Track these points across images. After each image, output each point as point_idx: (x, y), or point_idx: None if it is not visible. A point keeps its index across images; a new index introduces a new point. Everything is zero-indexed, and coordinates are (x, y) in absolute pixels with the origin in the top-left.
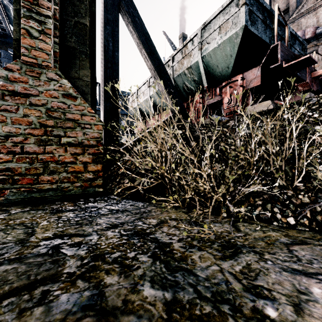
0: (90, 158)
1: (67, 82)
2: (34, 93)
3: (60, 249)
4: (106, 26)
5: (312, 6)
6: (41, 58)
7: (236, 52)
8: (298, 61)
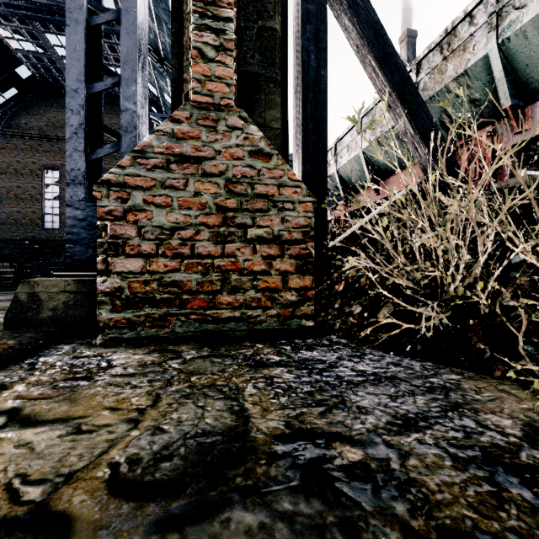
0: (292, 264)
1: (256, 130)
2: (208, 155)
3: (333, 481)
4: (305, 27)
5: None
6: (219, 93)
7: None
8: None
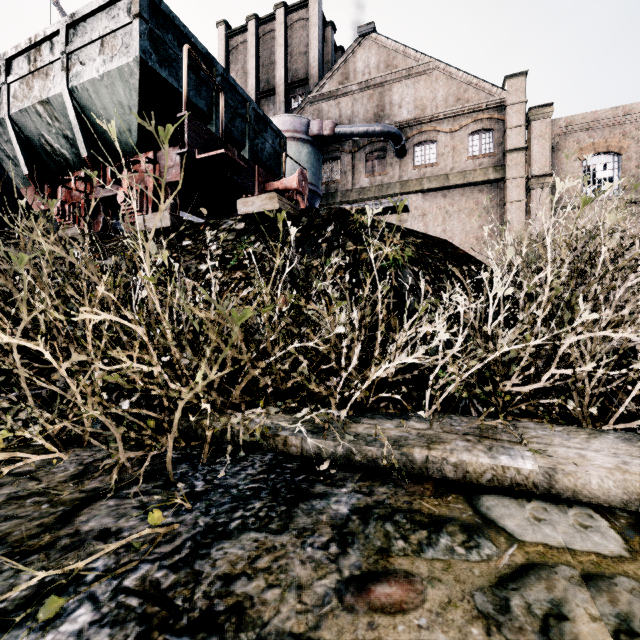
0: None
1: None
2: None
3: None
4: None
5: (335, 91)
6: None
7: (137, 105)
8: (214, 155)
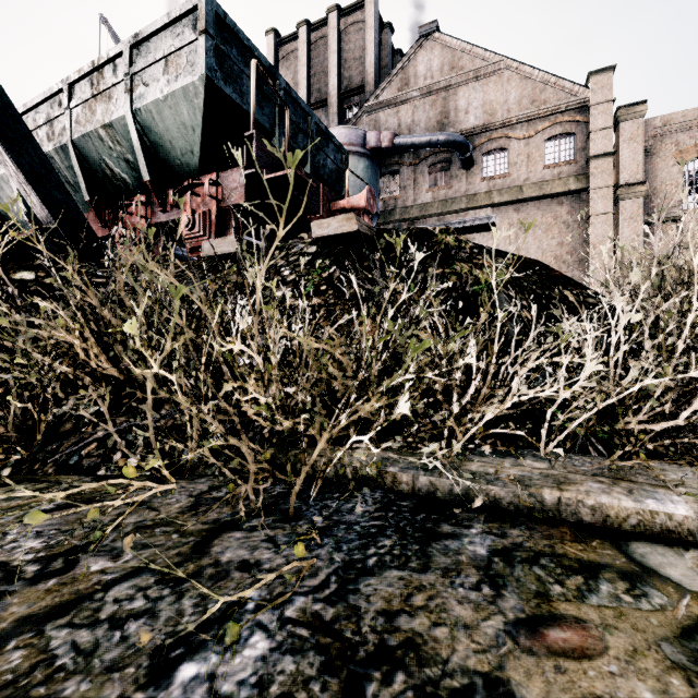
0: None
1: None
2: None
3: None
4: None
5: (393, 98)
6: None
7: (201, 125)
8: (283, 174)
